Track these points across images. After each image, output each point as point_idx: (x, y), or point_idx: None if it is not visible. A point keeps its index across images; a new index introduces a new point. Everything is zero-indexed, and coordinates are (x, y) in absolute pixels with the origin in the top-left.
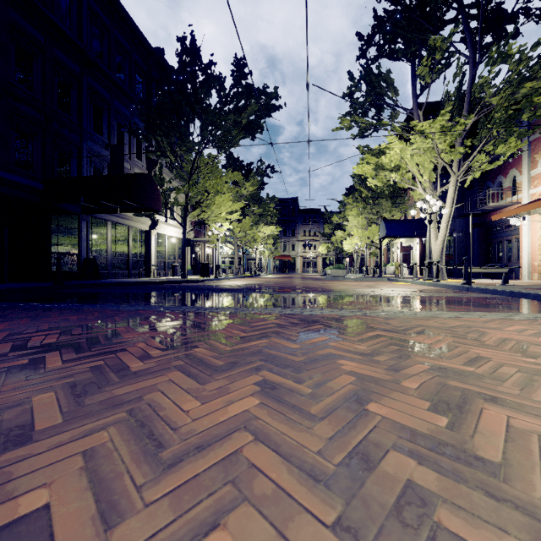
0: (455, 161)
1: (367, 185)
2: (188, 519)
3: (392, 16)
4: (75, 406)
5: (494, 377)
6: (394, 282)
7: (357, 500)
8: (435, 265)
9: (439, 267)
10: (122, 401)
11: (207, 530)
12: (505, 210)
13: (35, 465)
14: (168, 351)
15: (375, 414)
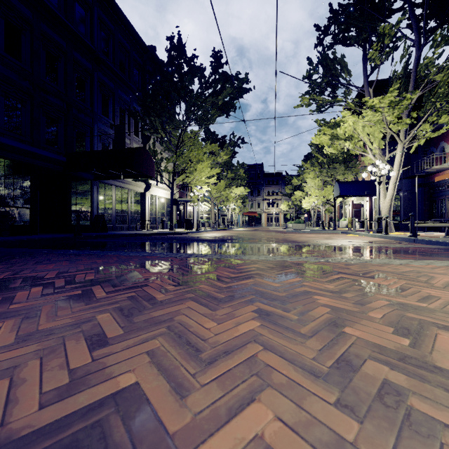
0: (402, 130)
1: (323, 152)
2: (233, 395)
3: (346, 9)
4: (128, 323)
5: (445, 311)
6: (347, 235)
7: (349, 390)
8: (384, 219)
9: (388, 222)
10: (159, 321)
11: (247, 402)
12: (447, 171)
13: (117, 359)
14: (179, 286)
15: (351, 335)
